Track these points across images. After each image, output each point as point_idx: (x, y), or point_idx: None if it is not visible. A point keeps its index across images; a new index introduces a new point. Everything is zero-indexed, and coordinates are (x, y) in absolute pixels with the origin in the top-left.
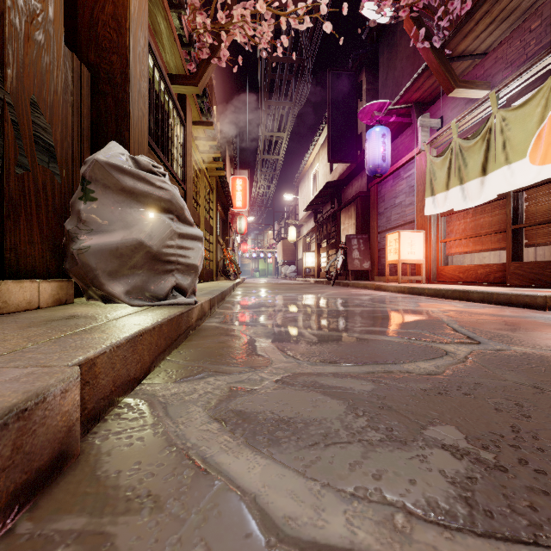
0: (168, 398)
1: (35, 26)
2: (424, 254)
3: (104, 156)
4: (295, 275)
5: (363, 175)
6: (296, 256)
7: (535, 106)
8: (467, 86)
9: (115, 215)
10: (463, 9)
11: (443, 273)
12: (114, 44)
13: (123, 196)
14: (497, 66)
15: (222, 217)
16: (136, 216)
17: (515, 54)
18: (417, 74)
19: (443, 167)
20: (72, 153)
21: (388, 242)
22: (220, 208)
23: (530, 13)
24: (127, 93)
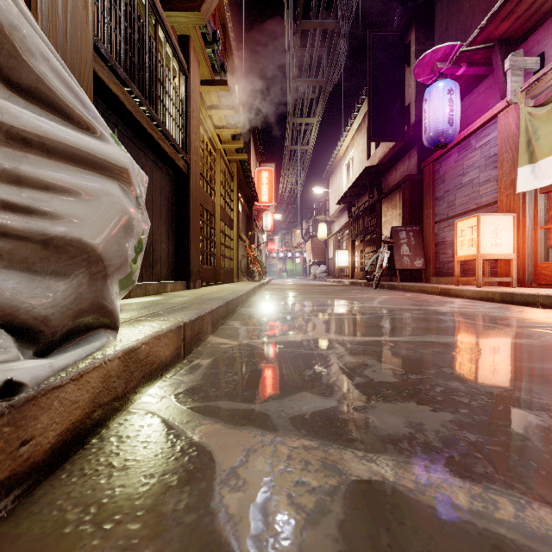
0: None
1: None
2: (516, 246)
3: None
4: (326, 275)
5: (412, 155)
6: (326, 256)
7: None
8: None
9: None
10: None
11: (547, 272)
12: None
13: None
14: None
15: (246, 211)
16: None
17: None
18: None
19: None
20: None
21: (459, 231)
22: (243, 201)
23: None
24: None
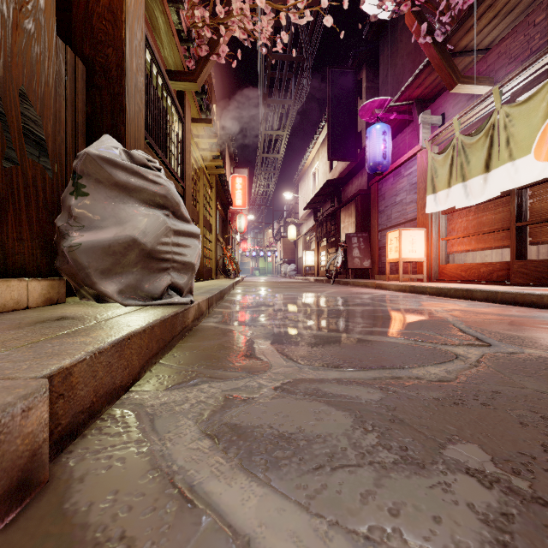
0: (156, 408)
1: (24, 14)
2: (426, 252)
3: (96, 149)
4: (295, 273)
5: (363, 173)
6: (296, 255)
7: (541, 101)
8: (470, 82)
9: (108, 211)
10: (466, 4)
11: (445, 271)
12: (109, 37)
13: (116, 191)
14: (500, 61)
15: (222, 215)
16: (129, 212)
17: (519, 49)
18: (419, 70)
19: (445, 164)
20: (66, 148)
21: (389, 240)
22: (220, 207)
23: (535, 7)
24: (123, 87)
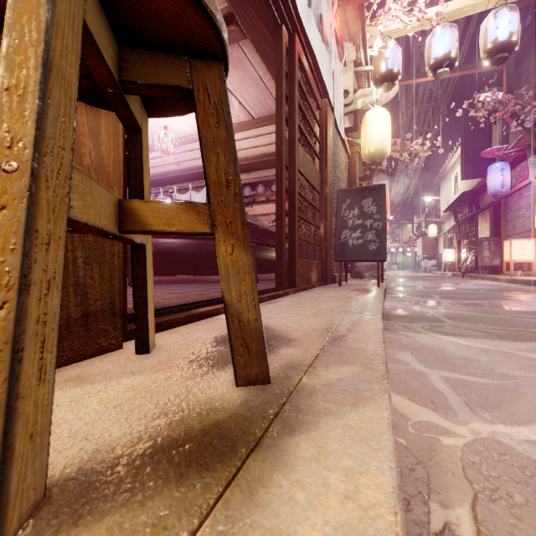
0: (392, 291)
1: None
2: (535, 255)
3: None
4: (436, 268)
5: None
6: (437, 251)
7: None
8: None
9: None
10: None
11: None
12: None
13: None
14: None
15: None
16: None
17: None
18: (520, 137)
19: None
20: None
21: (504, 247)
22: None
23: None
24: None
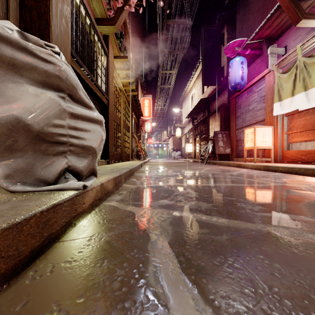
0: None
1: None
2: (273, 142)
3: None
4: (180, 157)
5: (225, 93)
6: (181, 146)
7: None
8: (312, 17)
9: None
10: None
11: (287, 155)
12: None
13: (3, 69)
14: None
15: (136, 122)
16: (18, 91)
17: None
18: (270, 14)
19: (289, 80)
20: None
21: (246, 134)
22: (135, 116)
23: None
24: (48, 7)
